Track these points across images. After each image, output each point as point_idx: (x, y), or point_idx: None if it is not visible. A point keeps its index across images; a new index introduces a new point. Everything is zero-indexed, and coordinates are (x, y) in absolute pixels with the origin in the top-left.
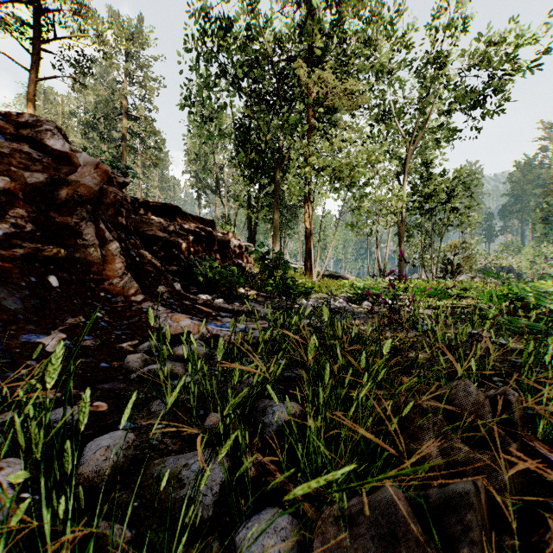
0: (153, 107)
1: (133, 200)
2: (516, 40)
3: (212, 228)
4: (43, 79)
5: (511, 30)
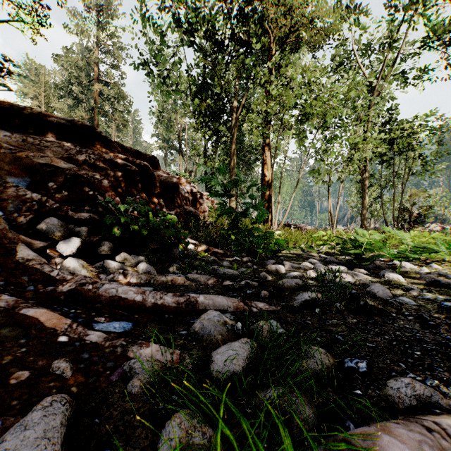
0: (122, 73)
1: None
2: None
3: (154, 167)
4: None
5: None
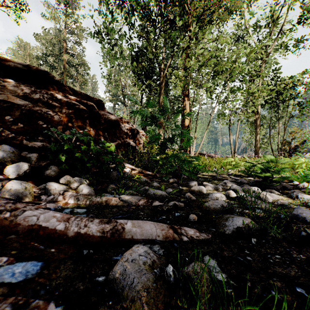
0: (83, 47)
1: None
2: None
3: (100, 108)
4: None
5: None
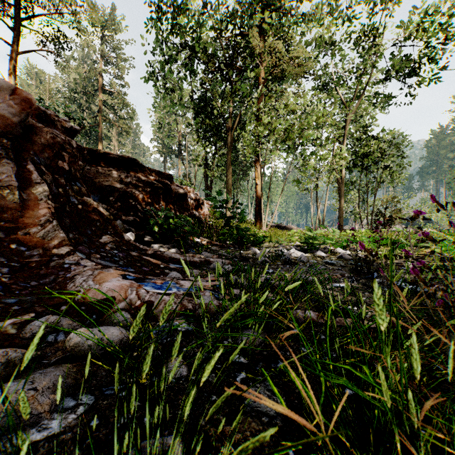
0: (125, 83)
1: (79, 146)
2: (447, 12)
3: (170, 182)
4: (23, 53)
5: (444, 2)
